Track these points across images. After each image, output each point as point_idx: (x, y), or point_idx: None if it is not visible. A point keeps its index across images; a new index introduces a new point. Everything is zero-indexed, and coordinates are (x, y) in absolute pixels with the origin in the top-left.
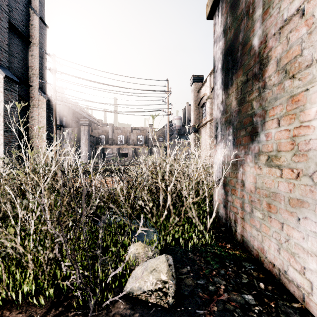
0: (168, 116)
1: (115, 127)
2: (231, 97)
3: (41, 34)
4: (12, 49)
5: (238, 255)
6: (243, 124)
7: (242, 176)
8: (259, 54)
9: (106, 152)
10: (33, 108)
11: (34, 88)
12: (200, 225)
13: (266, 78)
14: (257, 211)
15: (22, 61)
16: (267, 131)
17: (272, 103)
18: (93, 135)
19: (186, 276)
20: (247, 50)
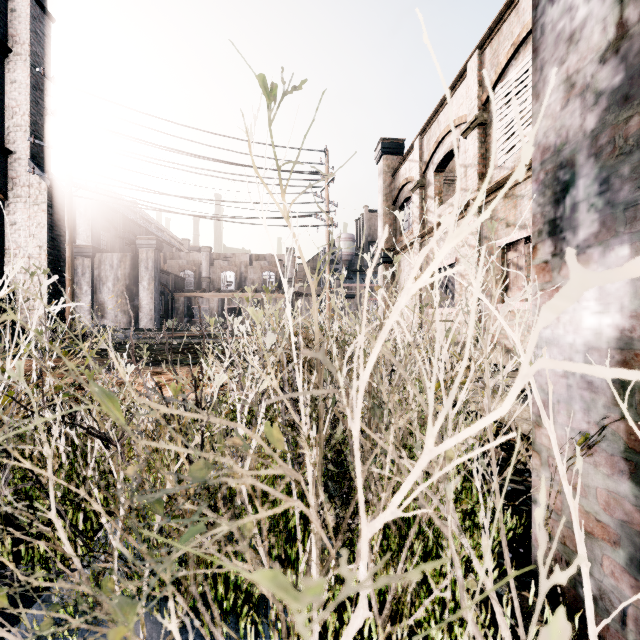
0: (327, 228)
1: (216, 254)
2: None
3: (37, 35)
4: None
5: None
6: None
7: None
8: None
9: (195, 306)
10: (17, 203)
11: (18, 157)
12: None
13: None
14: None
15: None
16: None
17: None
18: (169, 271)
19: None
20: None
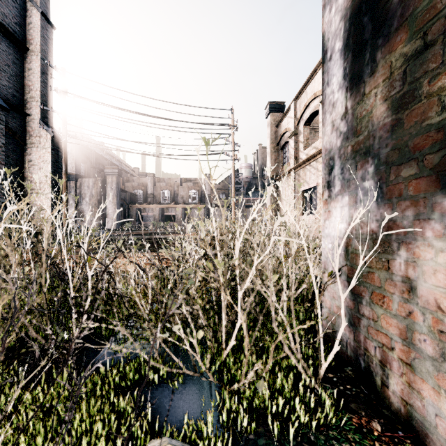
0: (233, 161)
1: (157, 178)
2: (370, 100)
3: (44, 38)
4: None
5: None
6: (412, 150)
7: (407, 268)
8: None
9: (143, 214)
10: (32, 148)
11: (33, 118)
12: (305, 367)
13: None
14: None
15: (13, 77)
16: None
17: None
18: (126, 189)
19: None
20: None
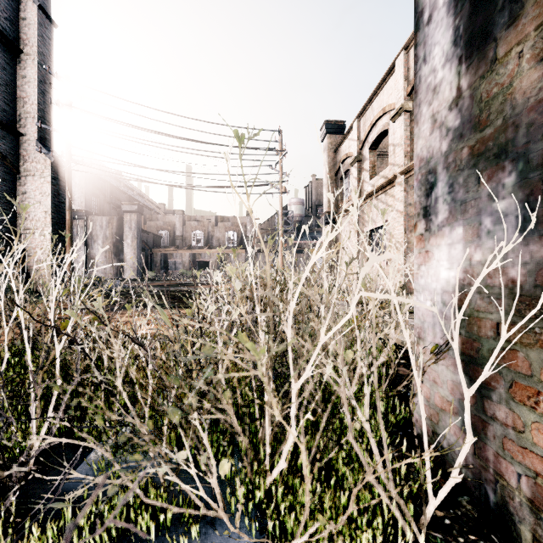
0: (280, 195)
1: (187, 216)
2: (507, 66)
3: (43, 38)
4: None
5: None
6: None
7: None
8: None
9: (170, 260)
10: (27, 176)
11: (28, 139)
12: (401, 505)
13: None
14: None
15: (3, 86)
16: None
17: None
18: (148, 230)
19: None
20: None
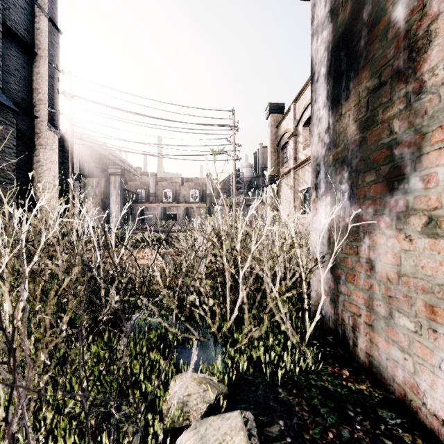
0: (234, 161)
1: (159, 178)
2: (345, 119)
3: (52, 43)
4: (8, 63)
5: (367, 393)
6: (372, 161)
7: (369, 252)
8: (407, 34)
9: (146, 213)
10: (40, 149)
11: (41, 120)
12: (293, 333)
13: (425, 74)
14: (403, 317)
15: (23, 81)
16: (426, 170)
17: (440, 117)
18: (128, 189)
19: (279, 443)
20: (380, 33)
